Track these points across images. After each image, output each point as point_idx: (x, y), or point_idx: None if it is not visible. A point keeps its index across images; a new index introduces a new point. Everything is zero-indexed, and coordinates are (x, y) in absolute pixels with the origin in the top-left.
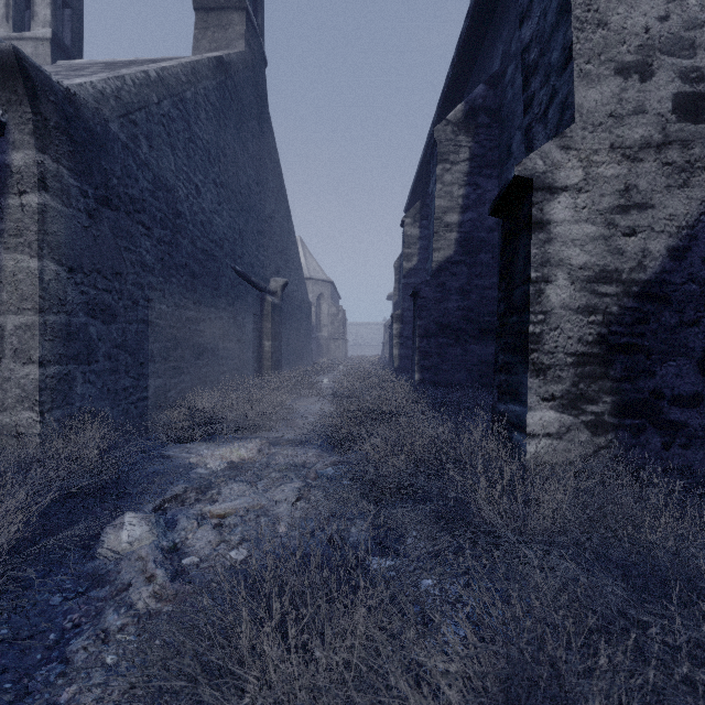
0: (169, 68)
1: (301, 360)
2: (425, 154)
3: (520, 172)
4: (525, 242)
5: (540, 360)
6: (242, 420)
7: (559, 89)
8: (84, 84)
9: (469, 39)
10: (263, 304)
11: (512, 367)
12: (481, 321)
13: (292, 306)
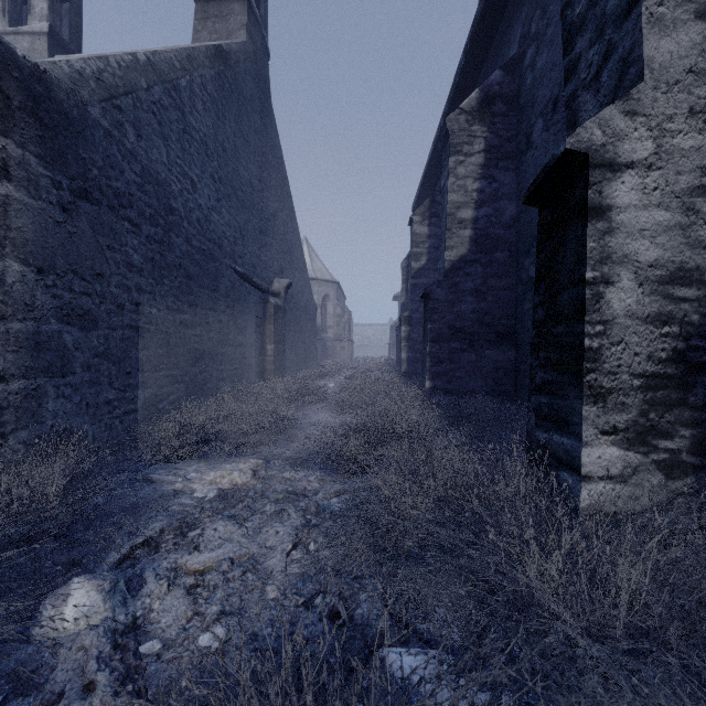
0: (160, 53)
1: (305, 363)
2: (435, 149)
3: (572, 145)
4: (578, 234)
5: (598, 383)
6: (239, 434)
7: (618, 43)
8: (58, 62)
9: (484, 22)
10: (266, 306)
11: (558, 388)
12: (498, 324)
13: (296, 308)
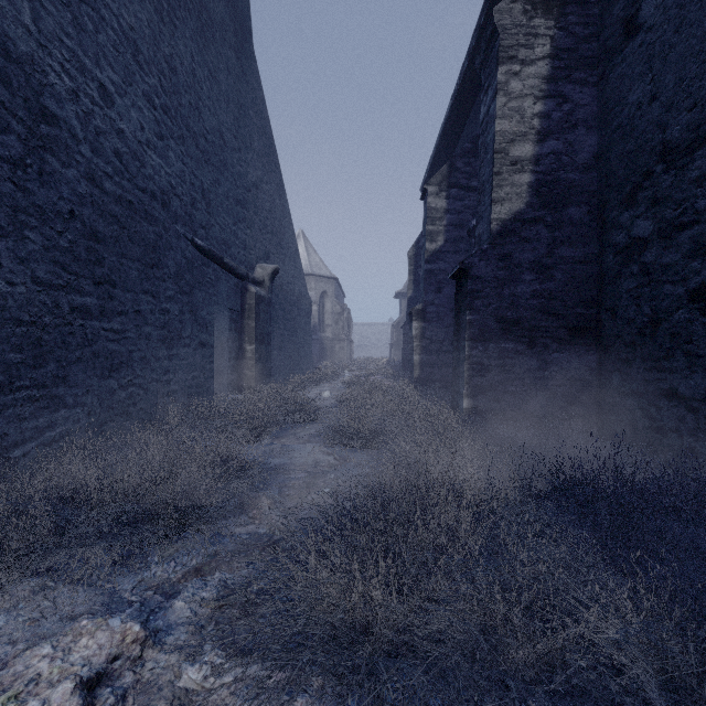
0: None
1: (298, 366)
2: (453, 105)
3: None
4: None
5: None
6: (146, 509)
7: None
8: None
9: None
10: (244, 296)
11: None
12: (571, 314)
13: (286, 301)
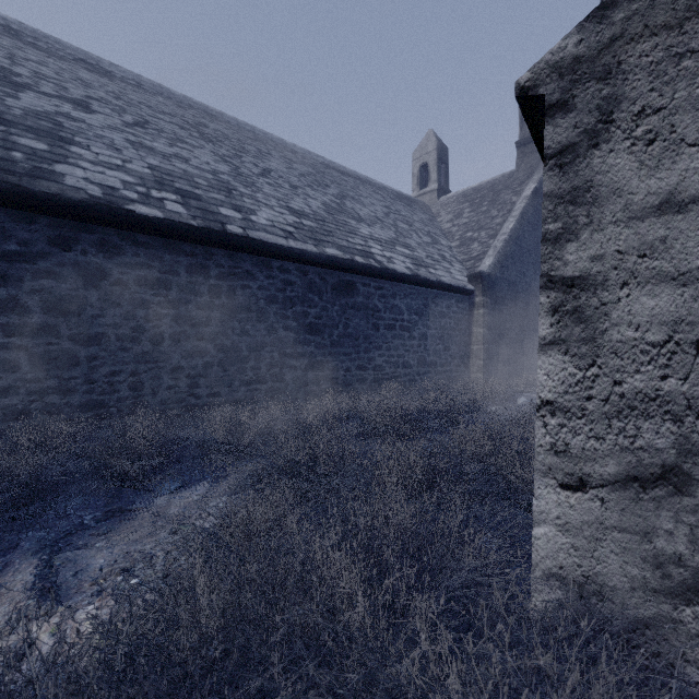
0: (512, 228)
1: None
2: None
3: None
4: None
5: None
6: None
7: None
8: (490, 265)
9: None
10: None
11: None
12: None
13: None
